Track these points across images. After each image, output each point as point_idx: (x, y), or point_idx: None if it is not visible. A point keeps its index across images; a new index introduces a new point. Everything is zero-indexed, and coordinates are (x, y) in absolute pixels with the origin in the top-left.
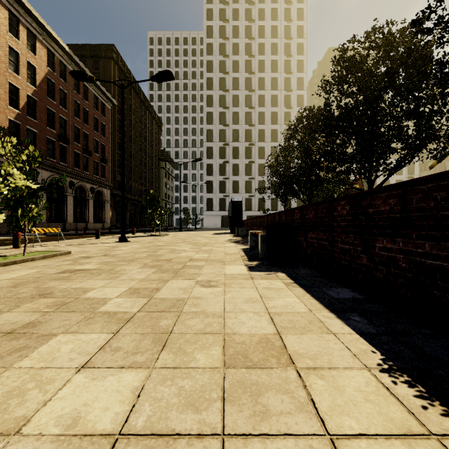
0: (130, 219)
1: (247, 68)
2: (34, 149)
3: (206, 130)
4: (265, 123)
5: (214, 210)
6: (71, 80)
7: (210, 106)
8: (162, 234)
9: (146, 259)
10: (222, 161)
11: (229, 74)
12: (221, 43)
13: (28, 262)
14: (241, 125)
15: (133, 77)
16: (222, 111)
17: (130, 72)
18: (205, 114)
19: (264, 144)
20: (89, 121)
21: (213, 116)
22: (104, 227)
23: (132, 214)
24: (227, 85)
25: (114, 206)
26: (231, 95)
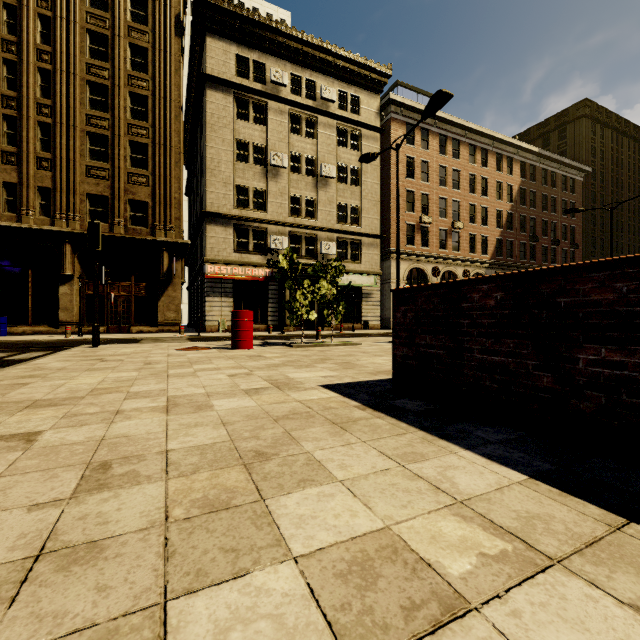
0: None
1: None
2: None
3: None
4: None
5: None
6: (539, 176)
7: None
8: None
9: None
10: None
11: None
12: None
13: None
14: None
15: (616, 116)
16: None
17: (611, 113)
18: None
19: None
20: (556, 208)
21: None
22: None
23: None
24: None
25: None
26: None
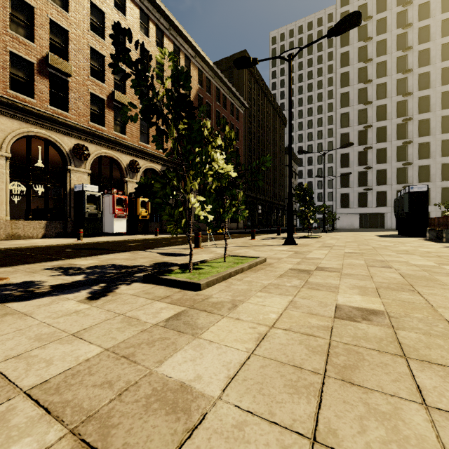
0: (258, 219)
1: (399, 22)
2: (230, 130)
3: (340, 114)
4: (430, 87)
5: (350, 208)
6: (214, 92)
7: (344, 85)
8: (314, 235)
9: (432, 288)
10: (361, 148)
11: (371, 38)
12: (360, 6)
13: (239, 273)
14: (390, 98)
15: (261, 78)
16: (362, 87)
17: (259, 73)
18: (338, 96)
19: (428, 115)
20: None
21: (349, 96)
22: (238, 227)
23: (259, 214)
24: (369, 54)
25: (246, 207)
26: (374, 64)
